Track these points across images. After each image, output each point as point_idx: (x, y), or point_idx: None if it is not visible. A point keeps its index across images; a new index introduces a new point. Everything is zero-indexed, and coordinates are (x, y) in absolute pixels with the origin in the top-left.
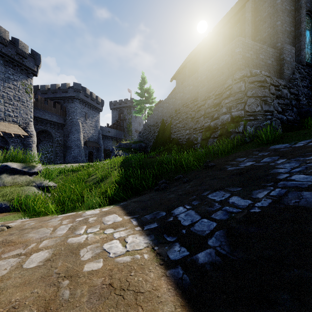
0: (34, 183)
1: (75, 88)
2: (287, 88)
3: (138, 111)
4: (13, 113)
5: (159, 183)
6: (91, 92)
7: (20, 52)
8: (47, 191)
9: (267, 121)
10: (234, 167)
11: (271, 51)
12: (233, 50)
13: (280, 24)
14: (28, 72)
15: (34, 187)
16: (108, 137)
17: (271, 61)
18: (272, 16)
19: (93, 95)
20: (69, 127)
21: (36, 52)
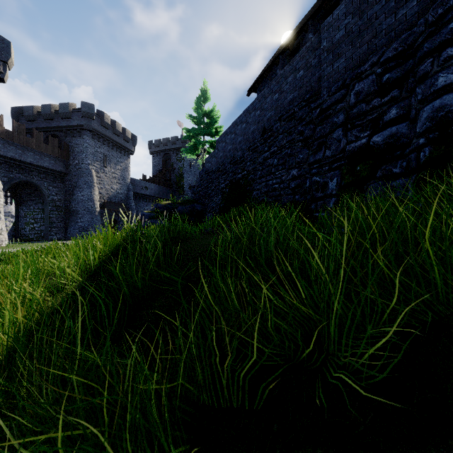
0: None
1: (84, 111)
2: None
3: (191, 149)
4: None
5: None
6: (113, 120)
7: None
8: None
9: None
10: None
11: None
12: None
13: None
14: None
15: None
16: (145, 196)
17: None
18: None
19: (118, 126)
20: (75, 179)
21: (1, 37)
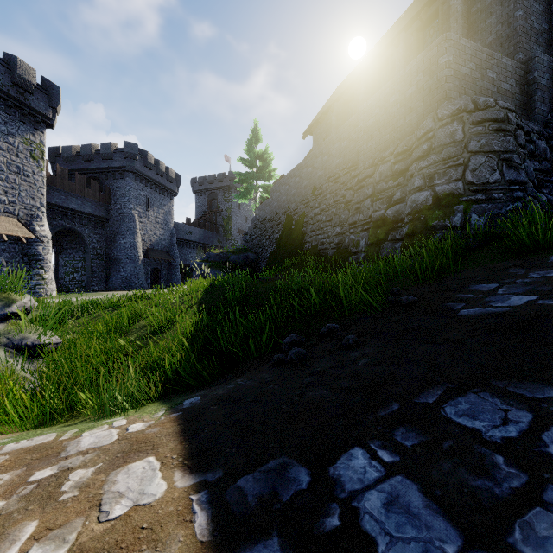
0: (6, 338)
1: (127, 152)
2: (544, 139)
3: (243, 194)
4: (6, 196)
5: (283, 342)
6: (157, 160)
7: (20, 82)
8: (37, 356)
9: (516, 203)
10: (477, 308)
11: (509, 65)
12: (435, 61)
13: (522, 16)
14: (35, 119)
15: (1, 350)
16: (190, 242)
17: (509, 84)
18: (505, 0)
19: (161, 166)
20: (117, 225)
21: (51, 83)
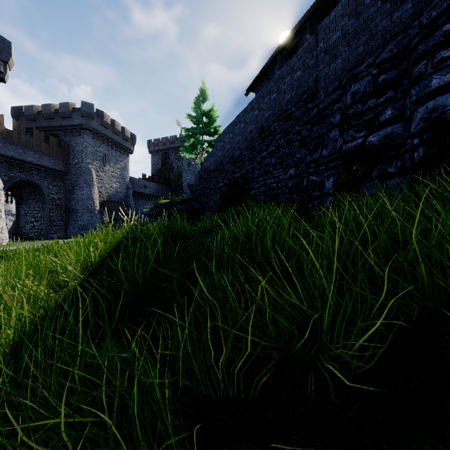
0: None
1: (84, 111)
2: None
3: (189, 148)
4: None
5: None
6: (113, 120)
7: None
8: None
9: None
10: None
11: None
12: None
13: None
14: None
15: None
16: (145, 195)
17: None
18: None
19: (117, 126)
20: (75, 178)
21: (2, 38)
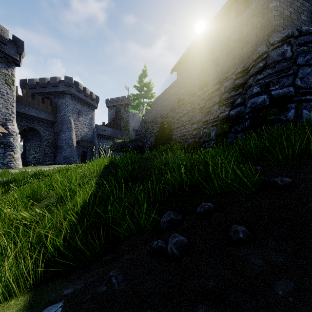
0: None
1: (66, 82)
2: None
3: (135, 107)
4: None
5: (161, 219)
6: (84, 87)
7: None
8: None
9: None
10: None
11: None
12: (266, 6)
13: None
14: (8, 61)
15: None
16: (104, 136)
17: None
18: None
19: (87, 91)
20: (60, 125)
21: (18, 39)
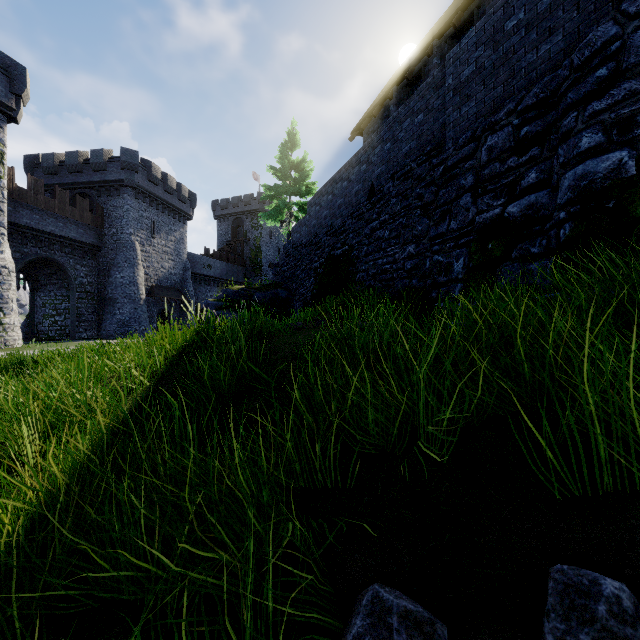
0: None
1: (125, 161)
2: None
3: (272, 214)
4: None
5: None
6: (165, 173)
7: None
8: None
9: None
10: None
11: None
12: None
13: None
14: None
15: None
16: (208, 278)
17: None
18: None
19: (170, 181)
20: (112, 254)
21: (13, 62)
